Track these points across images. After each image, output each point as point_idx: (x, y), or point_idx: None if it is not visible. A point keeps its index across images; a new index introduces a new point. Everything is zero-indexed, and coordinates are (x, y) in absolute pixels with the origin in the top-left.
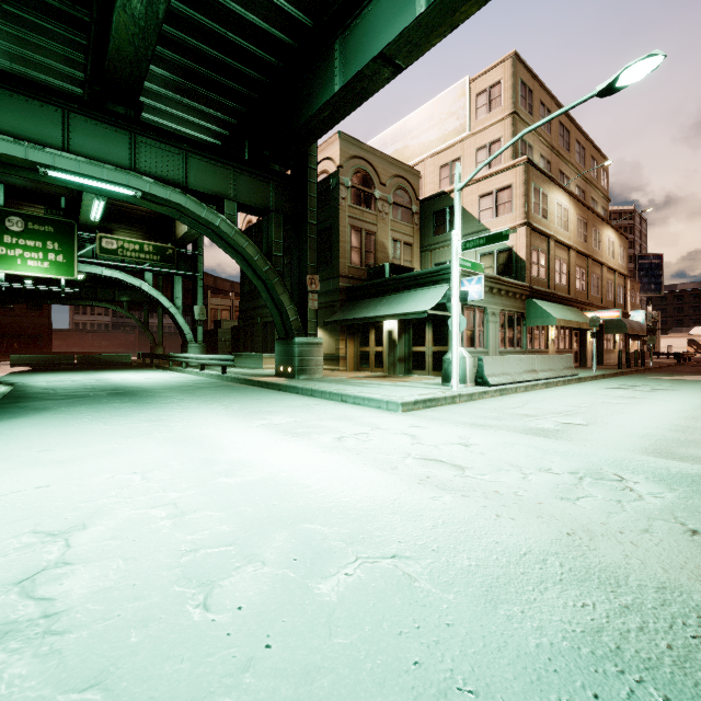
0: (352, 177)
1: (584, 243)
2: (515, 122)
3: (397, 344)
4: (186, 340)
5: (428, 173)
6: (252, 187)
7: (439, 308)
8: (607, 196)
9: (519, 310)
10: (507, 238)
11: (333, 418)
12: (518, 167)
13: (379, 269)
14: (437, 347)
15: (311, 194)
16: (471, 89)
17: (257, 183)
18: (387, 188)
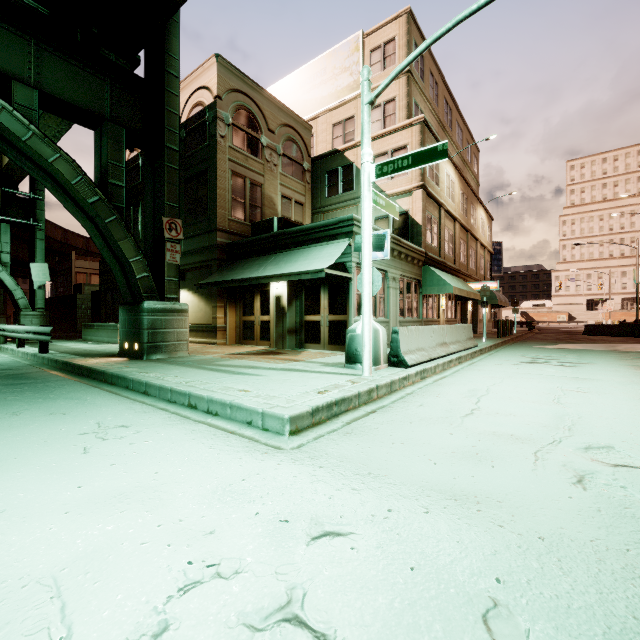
0: (233, 114)
1: (465, 218)
2: (409, 82)
3: (286, 312)
4: (18, 306)
5: (321, 131)
6: (72, 79)
7: (337, 269)
8: (477, 180)
9: (417, 277)
10: (445, 154)
11: (106, 501)
12: (414, 126)
13: (266, 224)
14: (334, 316)
15: (171, 109)
16: (365, 44)
17: (82, 75)
18: (276, 137)
